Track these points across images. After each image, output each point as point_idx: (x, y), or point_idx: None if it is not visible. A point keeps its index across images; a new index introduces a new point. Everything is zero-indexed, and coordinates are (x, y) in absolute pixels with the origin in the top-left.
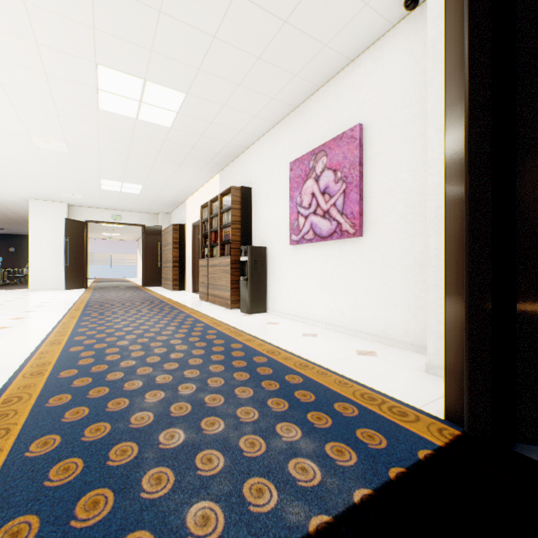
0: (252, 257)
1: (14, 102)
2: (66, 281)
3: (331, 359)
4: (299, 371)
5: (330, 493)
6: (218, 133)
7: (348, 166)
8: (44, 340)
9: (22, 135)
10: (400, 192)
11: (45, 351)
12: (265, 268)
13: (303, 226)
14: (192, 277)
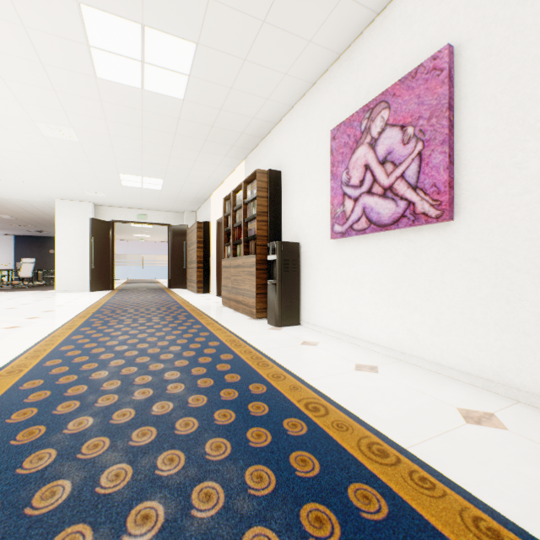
0: (282, 256)
1: (3, 75)
2: (92, 282)
3: (422, 432)
4: (372, 470)
5: None
6: (240, 103)
7: (427, 114)
8: (7, 364)
9: (25, 121)
10: (534, 139)
11: None
12: (298, 269)
13: (352, 212)
14: (216, 279)
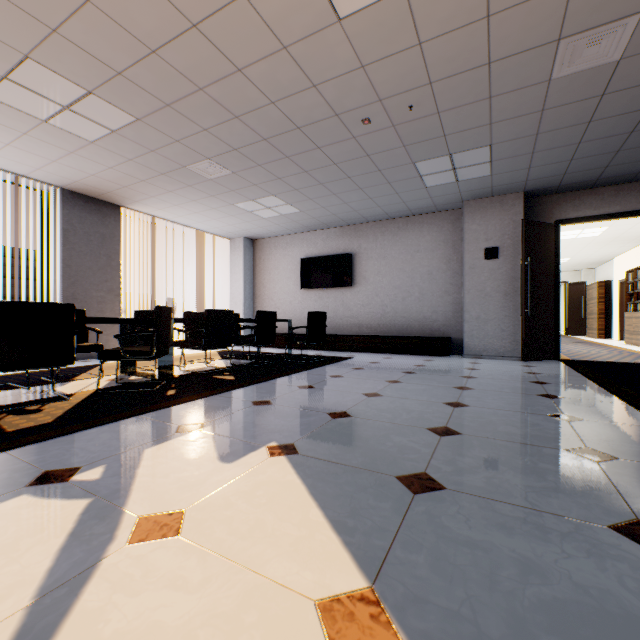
0: None
1: None
2: None
3: None
4: None
5: (639, 362)
6: (636, 230)
7: None
8: None
9: None
10: None
11: None
12: None
13: None
14: (618, 327)
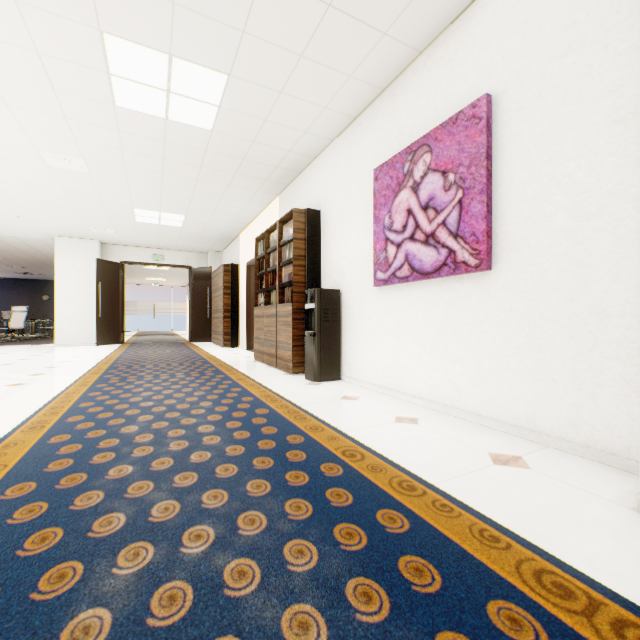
0: (321, 304)
1: (8, 101)
2: (98, 334)
3: (451, 472)
4: (400, 500)
5: None
6: (274, 136)
7: (467, 162)
8: (26, 421)
9: (28, 150)
10: (561, 194)
11: (13, 443)
12: (338, 319)
13: (394, 258)
14: (246, 331)
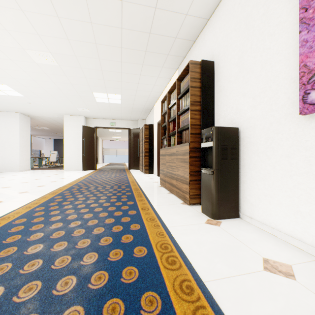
0: (219, 142)
1: None
2: (83, 165)
3: None
4: None
5: None
6: None
7: None
8: None
9: (19, 50)
10: None
11: None
12: (236, 157)
13: None
14: (157, 164)
